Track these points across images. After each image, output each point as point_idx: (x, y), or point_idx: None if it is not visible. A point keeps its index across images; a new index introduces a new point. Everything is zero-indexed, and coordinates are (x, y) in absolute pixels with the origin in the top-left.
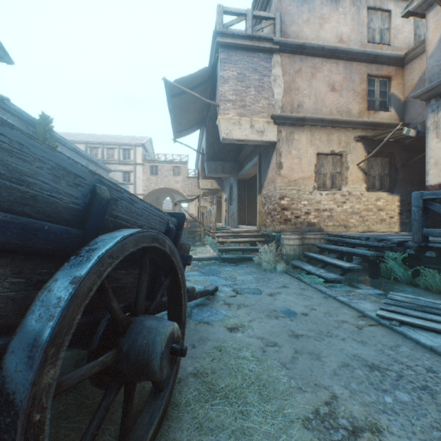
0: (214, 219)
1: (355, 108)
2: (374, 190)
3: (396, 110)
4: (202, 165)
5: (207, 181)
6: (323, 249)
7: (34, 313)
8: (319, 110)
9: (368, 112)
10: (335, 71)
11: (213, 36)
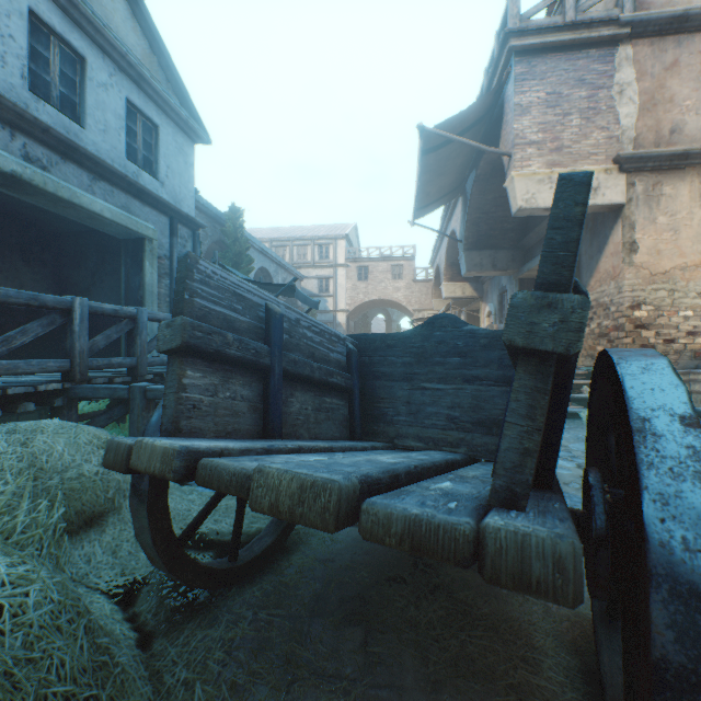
0: None
1: None
2: None
3: None
4: (447, 259)
5: (454, 285)
6: None
7: (654, 466)
8: None
9: None
10: None
11: (501, 41)
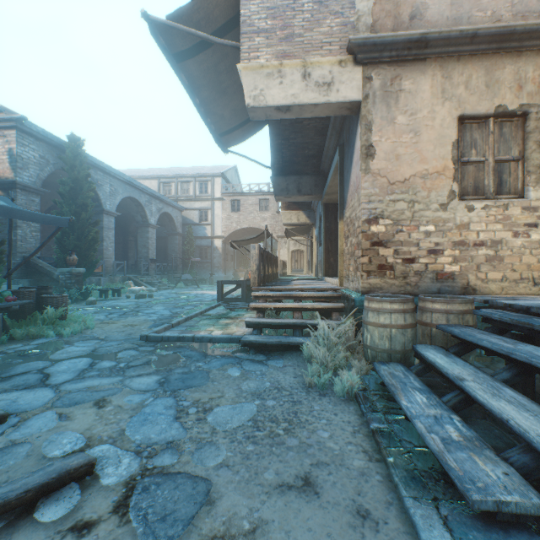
0: (255, 266)
1: None
2: None
3: None
4: None
5: (290, 213)
6: (469, 342)
7: None
8: (464, 18)
9: None
10: None
11: None
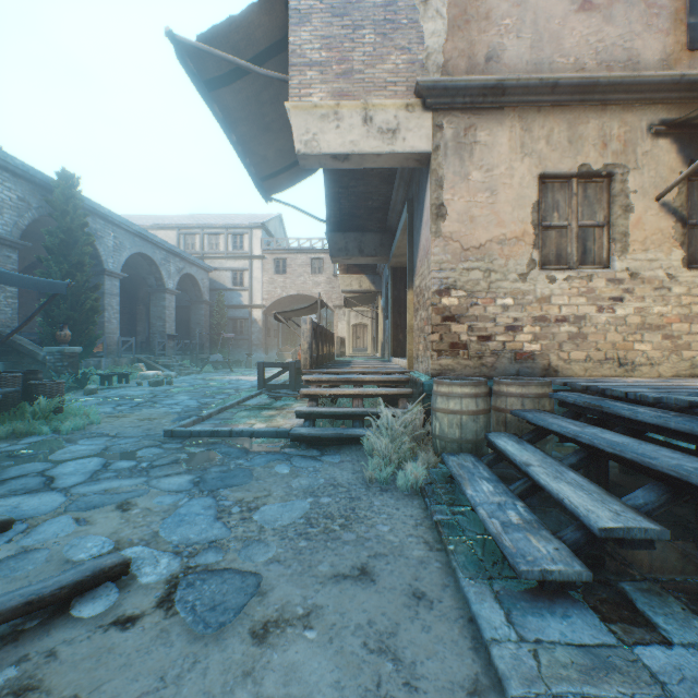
0: (307, 344)
1: (653, 48)
2: None
3: None
4: None
5: (350, 277)
6: (543, 428)
7: None
8: (546, 64)
9: (691, 55)
10: None
11: None
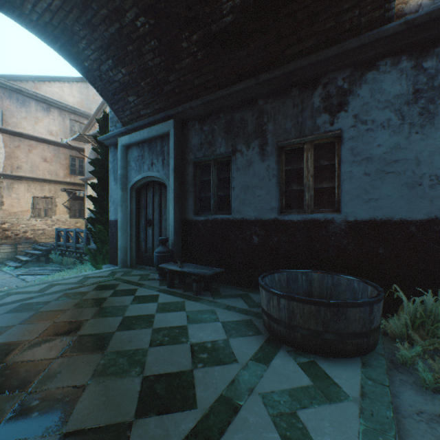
0: None
1: (63, 173)
2: (76, 217)
3: None
4: None
5: None
6: (28, 252)
7: None
8: (35, 172)
9: (71, 176)
10: (48, 150)
11: None
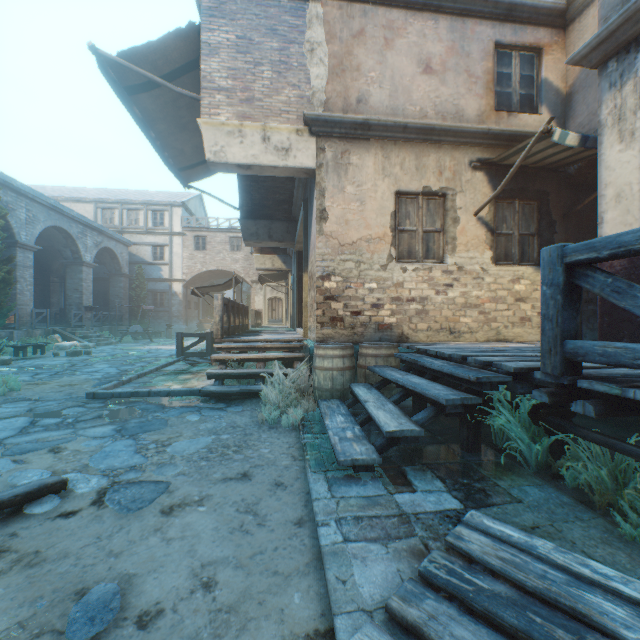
0: (218, 317)
1: (472, 106)
2: (510, 262)
3: (552, 111)
4: None
5: (264, 257)
6: (386, 378)
7: None
8: (400, 109)
9: (497, 114)
10: (433, 35)
11: None
